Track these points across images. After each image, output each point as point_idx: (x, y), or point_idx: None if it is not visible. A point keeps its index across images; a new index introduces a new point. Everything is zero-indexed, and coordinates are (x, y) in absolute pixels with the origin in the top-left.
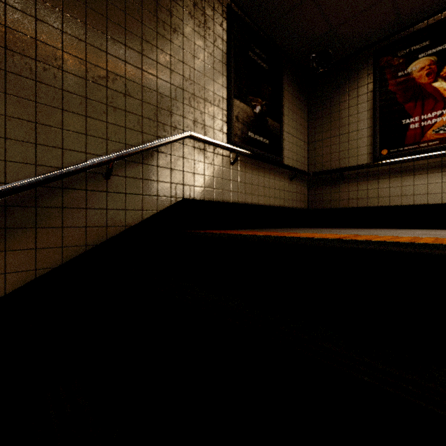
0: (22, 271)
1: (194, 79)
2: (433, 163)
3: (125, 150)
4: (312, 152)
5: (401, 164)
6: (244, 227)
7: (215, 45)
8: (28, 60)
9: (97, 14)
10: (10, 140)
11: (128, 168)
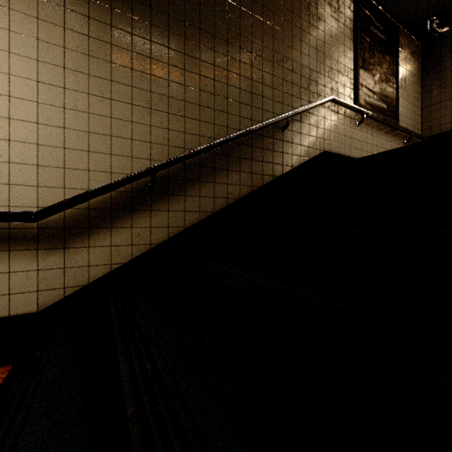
0: (246, 186)
1: (331, 56)
2: None
3: (297, 109)
4: (427, 117)
5: None
6: None
7: (345, 25)
8: (248, 54)
9: (278, 17)
10: (241, 104)
11: (293, 125)
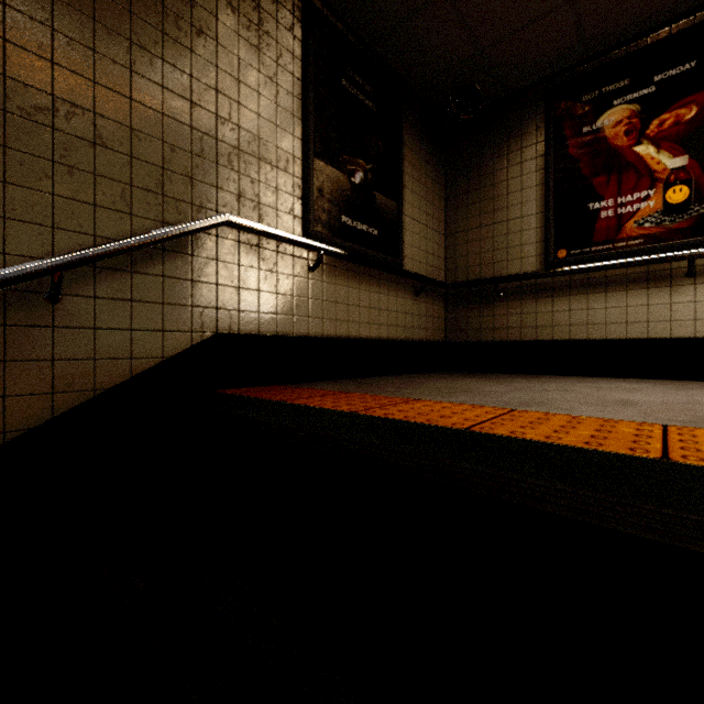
0: None
1: (238, 122)
2: (635, 274)
3: (89, 249)
4: (452, 250)
5: (586, 274)
6: (335, 377)
7: (280, 64)
8: None
9: None
10: None
11: (101, 282)
